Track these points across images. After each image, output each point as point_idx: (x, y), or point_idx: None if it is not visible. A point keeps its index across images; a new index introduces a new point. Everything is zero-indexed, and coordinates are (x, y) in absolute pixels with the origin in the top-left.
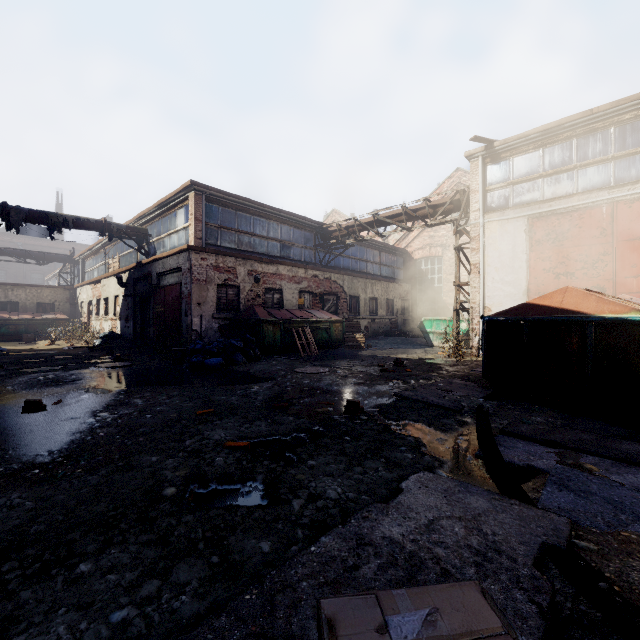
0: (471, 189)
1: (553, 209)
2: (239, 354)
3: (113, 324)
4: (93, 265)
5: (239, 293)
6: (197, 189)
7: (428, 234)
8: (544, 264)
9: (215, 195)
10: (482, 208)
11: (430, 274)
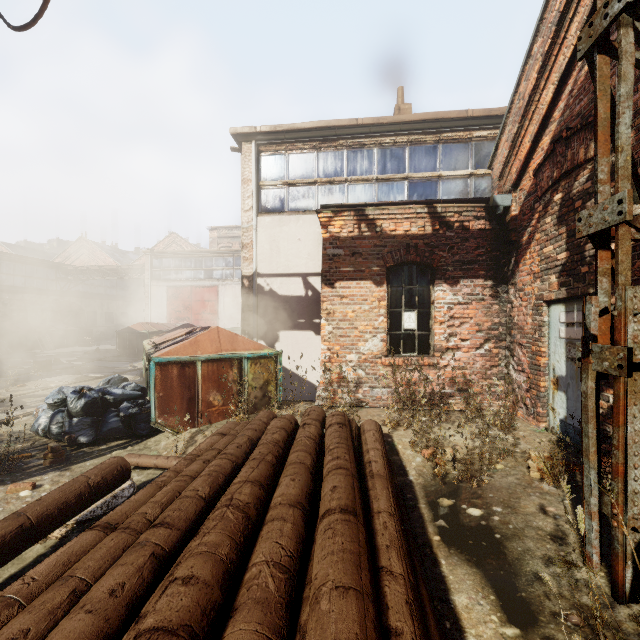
0: (146, 268)
1: (175, 285)
2: None
3: None
4: None
5: None
6: None
7: None
8: (172, 307)
9: None
10: (150, 278)
11: None
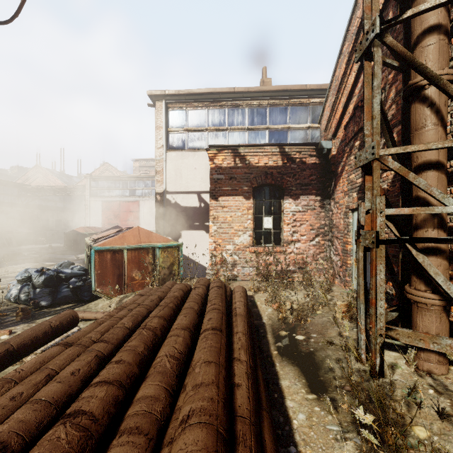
0: (86, 188)
1: (108, 200)
2: None
3: None
4: None
5: None
6: None
7: None
8: (105, 215)
9: None
10: (89, 195)
11: None
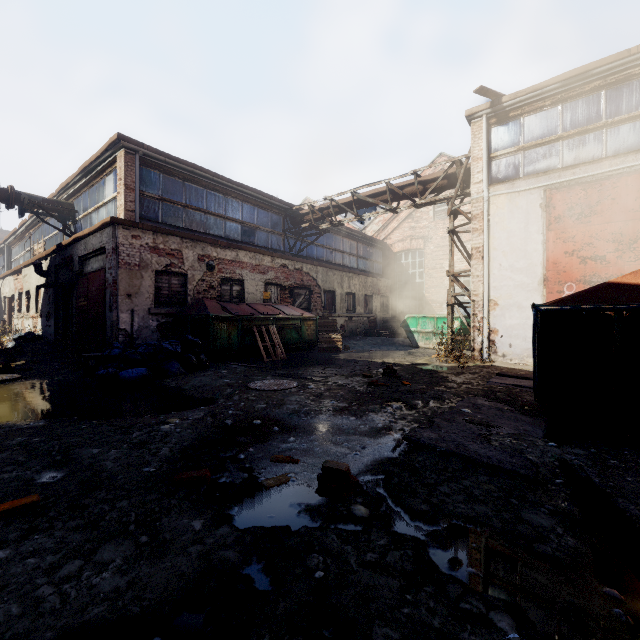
0: (472, 156)
1: (577, 177)
2: (174, 362)
3: (34, 323)
4: (19, 253)
5: (186, 283)
6: (127, 146)
7: (409, 225)
8: (566, 246)
9: (153, 157)
10: (486, 179)
11: (411, 268)
